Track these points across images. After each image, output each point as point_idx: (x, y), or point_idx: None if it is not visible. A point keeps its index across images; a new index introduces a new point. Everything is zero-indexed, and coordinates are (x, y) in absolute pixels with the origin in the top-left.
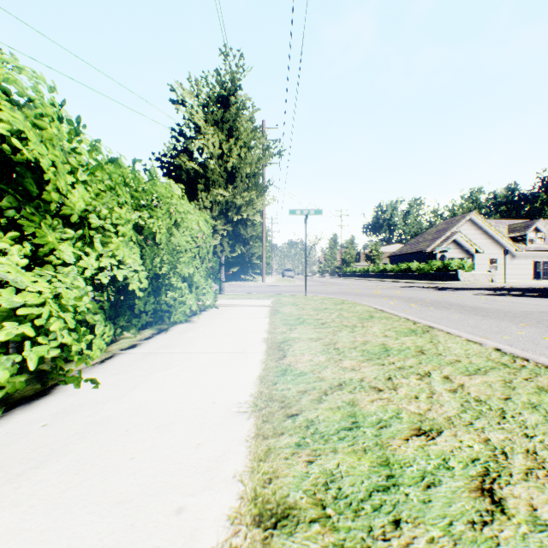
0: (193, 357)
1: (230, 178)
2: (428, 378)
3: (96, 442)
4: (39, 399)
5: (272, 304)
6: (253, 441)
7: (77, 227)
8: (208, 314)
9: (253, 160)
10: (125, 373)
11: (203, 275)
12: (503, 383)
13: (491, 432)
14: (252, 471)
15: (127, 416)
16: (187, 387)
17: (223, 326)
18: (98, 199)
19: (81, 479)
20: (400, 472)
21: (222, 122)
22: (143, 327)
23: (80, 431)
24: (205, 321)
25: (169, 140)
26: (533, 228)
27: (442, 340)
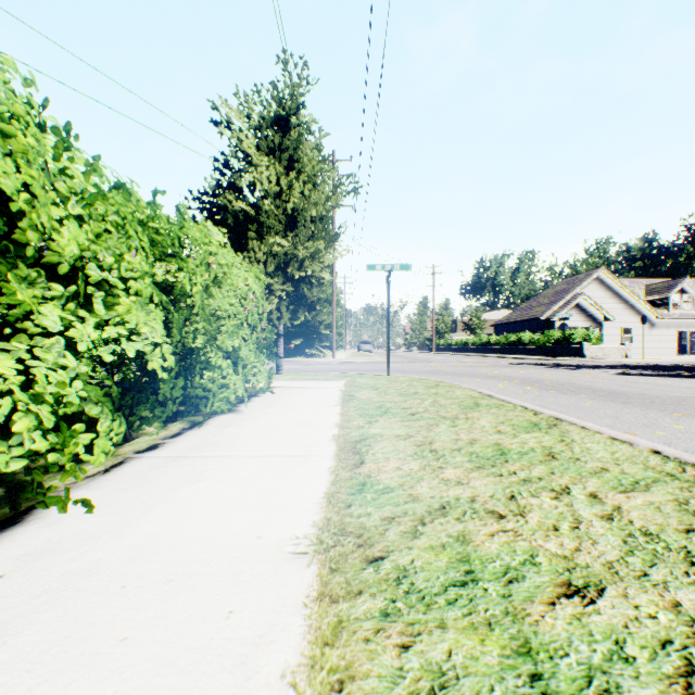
0: (234, 463)
1: (291, 223)
2: (568, 497)
3: (72, 608)
4: (3, 531)
5: (345, 387)
6: (315, 606)
7: (72, 282)
8: (260, 401)
9: (320, 200)
10: (136, 489)
11: (253, 349)
12: (677, 504)
13: (679, 590)
14: (311, 665)
15: (127, 561)
16: (222, 511)
17: (278, 418)
18: (99, 242)
19: (34, 683)
20: (550, 667)
21: (279, 150)
22: (172, 419)
23: (51, 587)
24: (256, 411)
25: (211, 174)
26: (678, 289)
27: (576, 438)
